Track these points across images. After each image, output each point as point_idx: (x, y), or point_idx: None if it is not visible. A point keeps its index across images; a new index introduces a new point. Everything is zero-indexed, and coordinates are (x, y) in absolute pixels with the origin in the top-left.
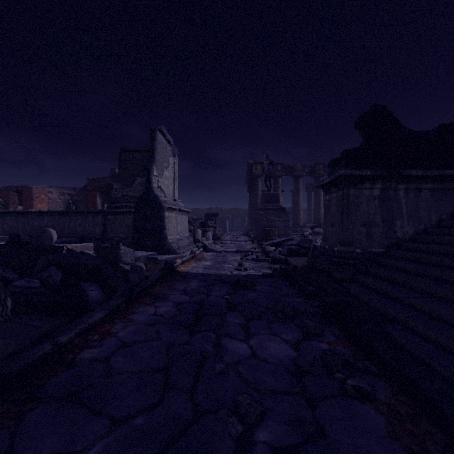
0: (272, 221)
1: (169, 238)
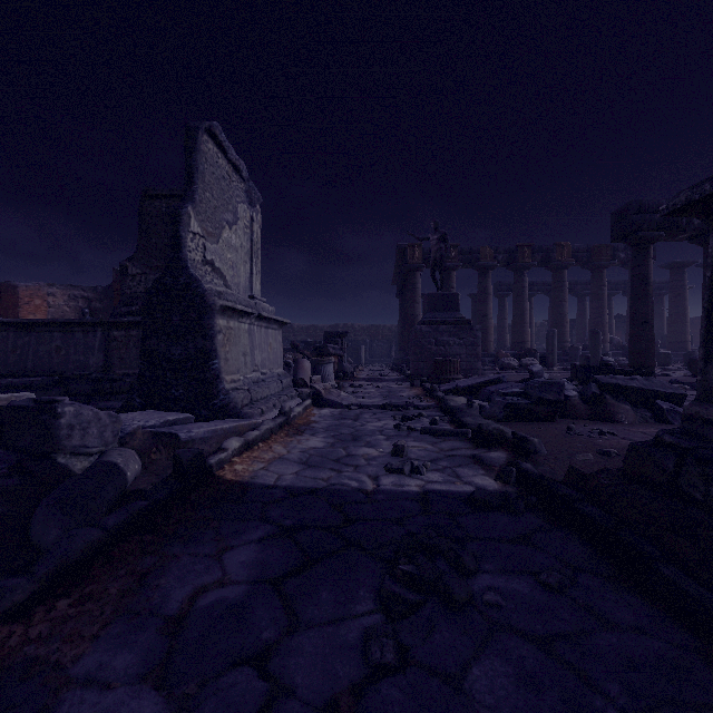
0: (445, 345)
1: (226, 380)
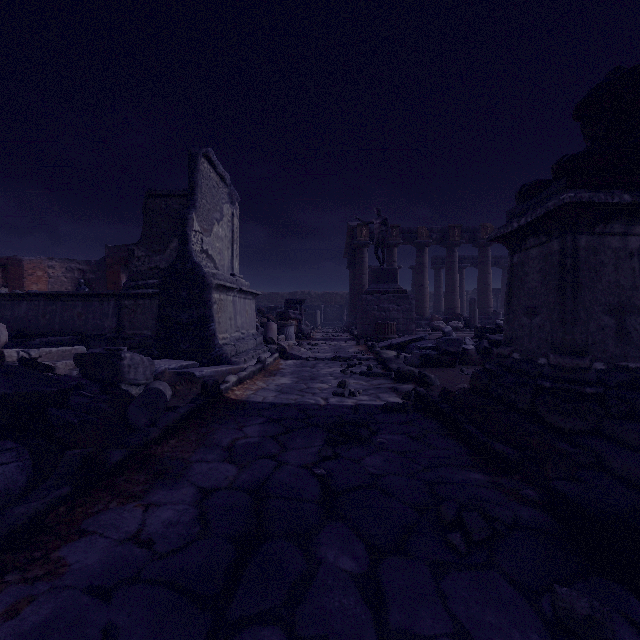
0: (386, 311)
1: (219, 337)
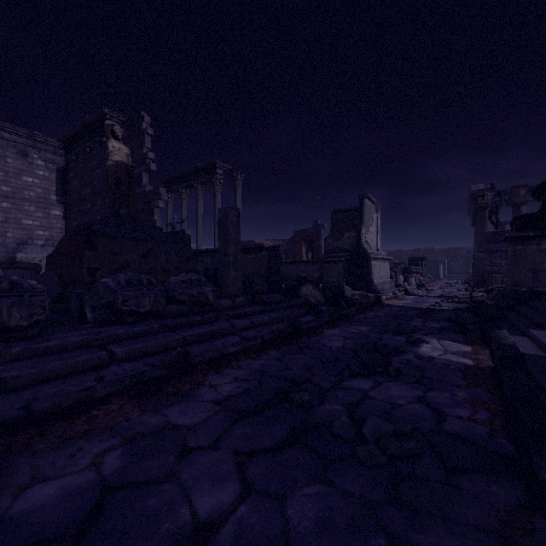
0: (498, 266)
1: (374, 282)
